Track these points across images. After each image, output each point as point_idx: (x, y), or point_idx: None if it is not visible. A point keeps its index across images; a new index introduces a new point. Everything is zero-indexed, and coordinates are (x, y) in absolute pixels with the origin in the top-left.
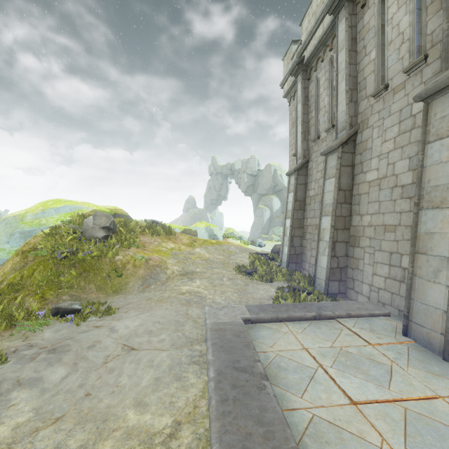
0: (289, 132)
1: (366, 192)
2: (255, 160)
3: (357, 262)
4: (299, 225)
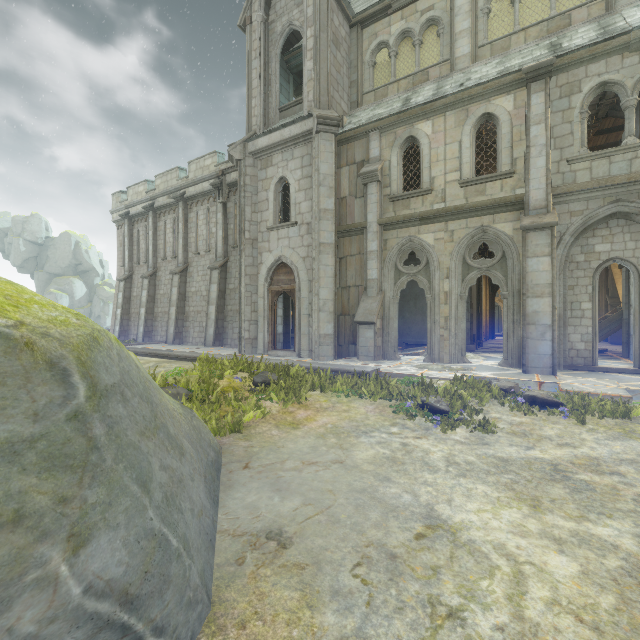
0: (118, 248)
1: (160, 298)
2: (42, 221)
3: (157, 328)
4: (127, 313)
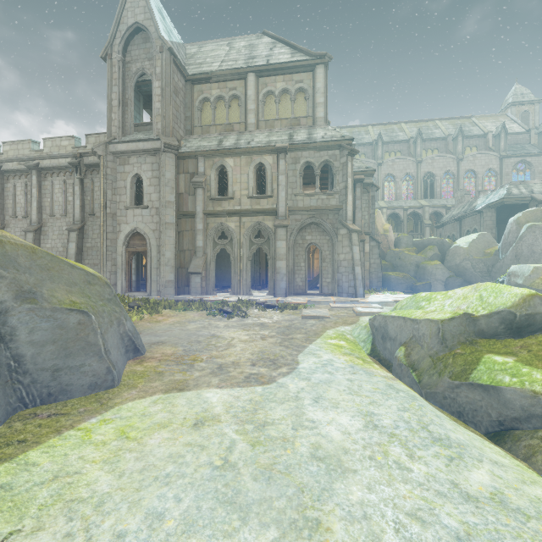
0: None
1: None
2: None
3: None
4: None
